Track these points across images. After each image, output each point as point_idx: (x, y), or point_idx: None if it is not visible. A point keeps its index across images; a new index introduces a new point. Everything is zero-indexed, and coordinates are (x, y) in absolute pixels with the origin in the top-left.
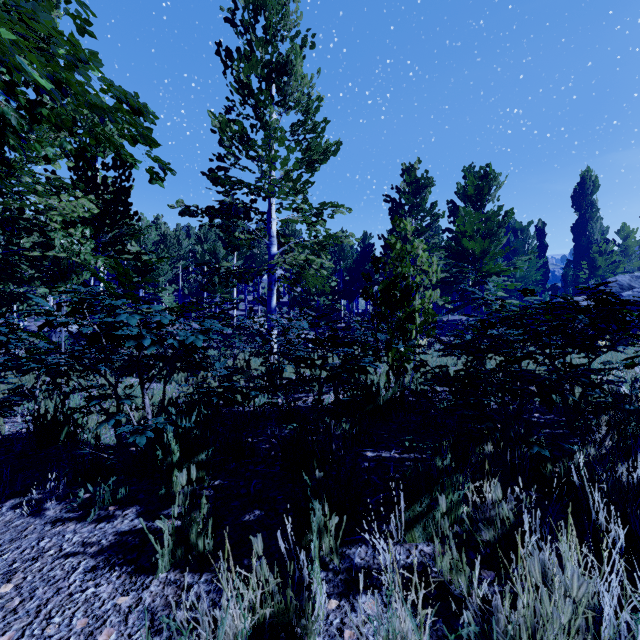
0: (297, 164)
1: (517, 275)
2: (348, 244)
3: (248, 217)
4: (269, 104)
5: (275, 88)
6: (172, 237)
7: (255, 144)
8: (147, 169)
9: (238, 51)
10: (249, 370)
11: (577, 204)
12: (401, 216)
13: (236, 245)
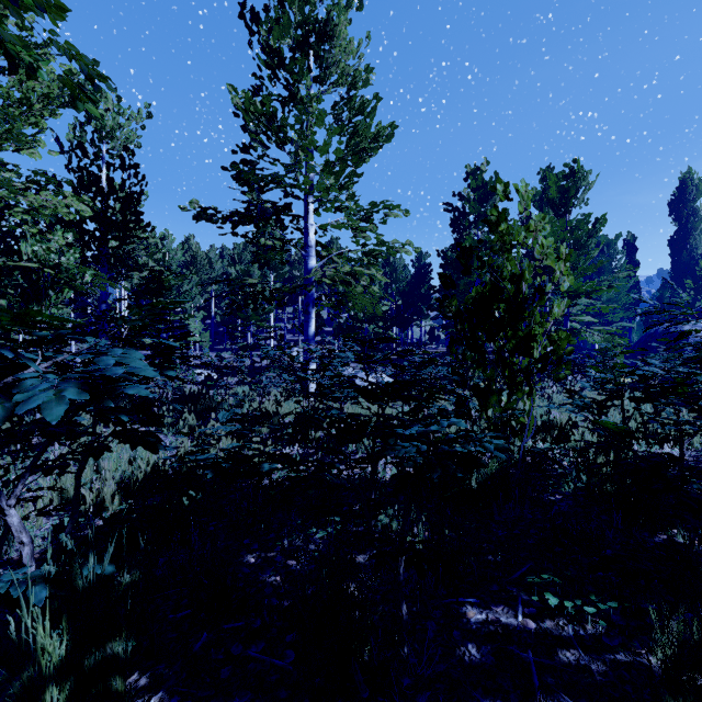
0: (340, 150)
1: (603, 297)
2: (401, 264)
3: (281, 224)
4: (305, 75)
5: (312, 55)
6: (202, 258)
7: (286, 123)
8: (62, 78)
9: (266, 10)
10: (277, 416)
11: (676, 213)
12: (465, 228)
13: (266, 259)
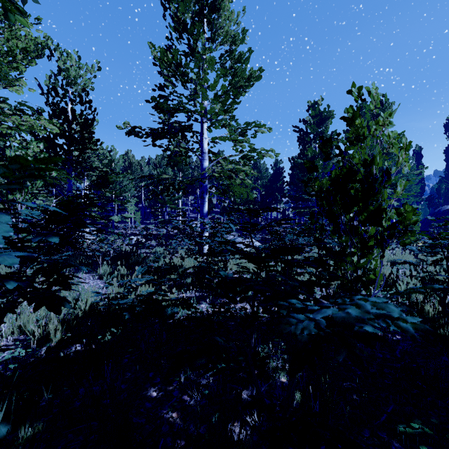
0: (225, 85)
1: None
2: (264, 167)
3: (185, 138)
4: (200, 35)
5: (206, 22)
6: (136, 164)
7: (188, 67)
8: None
9: None
10: (182, 268)
11: None
12: (307, 142)
13: (175, 162)
